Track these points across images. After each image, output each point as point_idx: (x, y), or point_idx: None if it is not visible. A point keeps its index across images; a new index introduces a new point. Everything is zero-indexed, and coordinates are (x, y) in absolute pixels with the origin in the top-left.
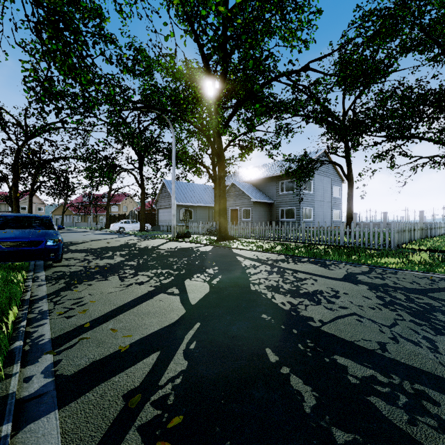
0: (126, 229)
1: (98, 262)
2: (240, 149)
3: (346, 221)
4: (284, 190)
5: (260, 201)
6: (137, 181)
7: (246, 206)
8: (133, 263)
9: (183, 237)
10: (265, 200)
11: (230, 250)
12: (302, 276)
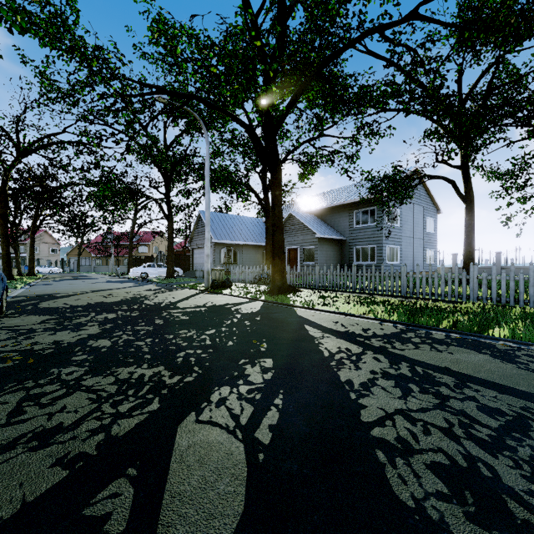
0: (149, 274)
1: (41, 339)
2: (301, 166)
3: (463, 263)
4: (360, 222)
5: (327, 237)
6: (163, 212)
7: (308, 244)
8: (104, 342)
9: (220, 287)
10: (334, 236)
11: (291, 311)
12: (498, 402)
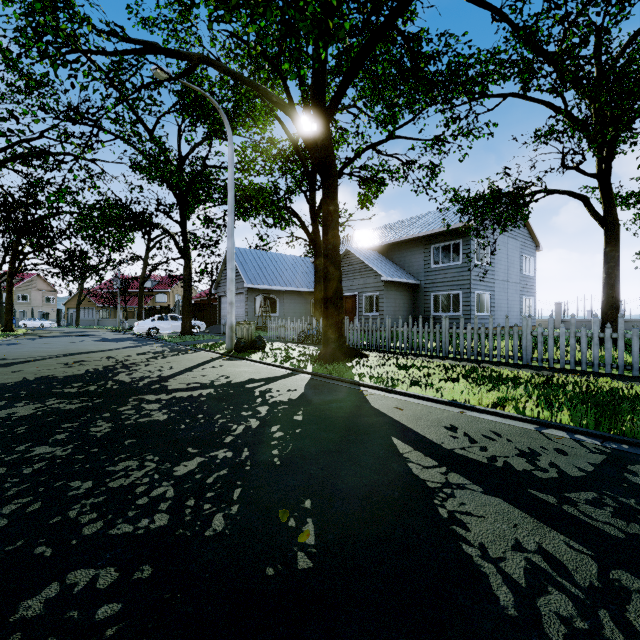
0: (161, 330)
1: None
2: (361, 184)
3: (603, 315)
4: (439, 260)
5: (396, 280)
6: (177, 246)
7: (371, 289)
8: None
9: (249, 348)
10: (405, 279)
11: (359, 396)
12: None
